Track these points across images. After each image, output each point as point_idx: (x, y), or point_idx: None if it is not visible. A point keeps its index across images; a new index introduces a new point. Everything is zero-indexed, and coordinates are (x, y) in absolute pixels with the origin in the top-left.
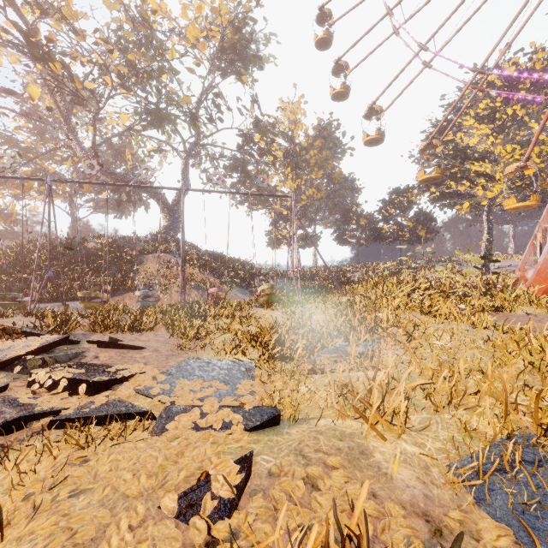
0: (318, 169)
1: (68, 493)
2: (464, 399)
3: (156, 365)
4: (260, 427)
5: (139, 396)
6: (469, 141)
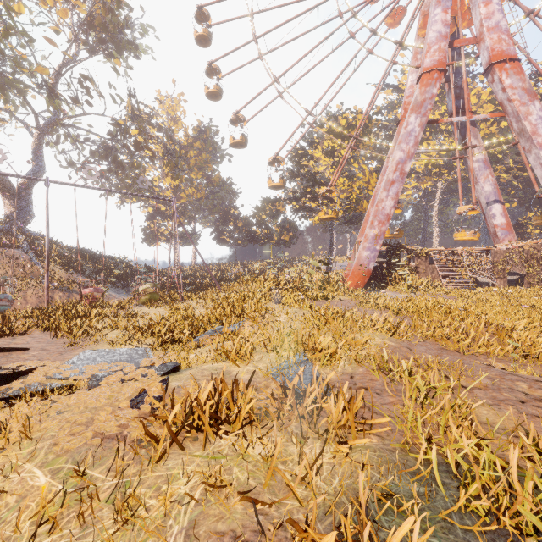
0: (198, 169)
1: (56, 413)
2: (284, 346)
3: (52, 359)
4: (167, 373)
5: (51, 381)
6: (319, 169)
